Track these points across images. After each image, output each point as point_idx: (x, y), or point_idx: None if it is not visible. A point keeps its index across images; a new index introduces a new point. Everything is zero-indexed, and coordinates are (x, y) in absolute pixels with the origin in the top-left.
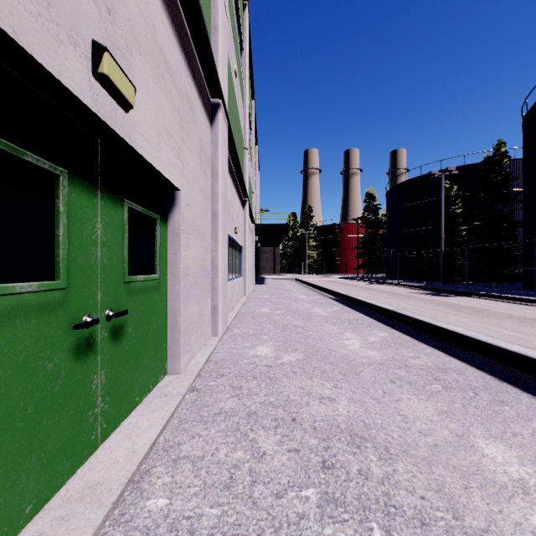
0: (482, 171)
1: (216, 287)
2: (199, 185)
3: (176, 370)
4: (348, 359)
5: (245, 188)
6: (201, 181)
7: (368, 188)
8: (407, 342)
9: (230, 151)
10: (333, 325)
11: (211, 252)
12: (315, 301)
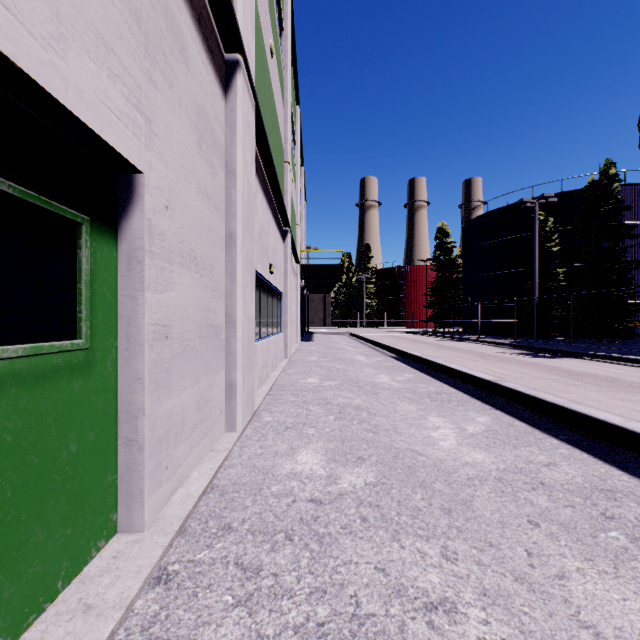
0: (586, 198)
1: (233, 353)
2: (198, 182)
3: (135, 524)
4: (445, 470)
5: (286, 212)
6: (202, 176)
7: (439, 223)
8: (526, 435)
9: (262, 152)
10: (409, 403)
11: (225, 297)
12: (378, 365)
